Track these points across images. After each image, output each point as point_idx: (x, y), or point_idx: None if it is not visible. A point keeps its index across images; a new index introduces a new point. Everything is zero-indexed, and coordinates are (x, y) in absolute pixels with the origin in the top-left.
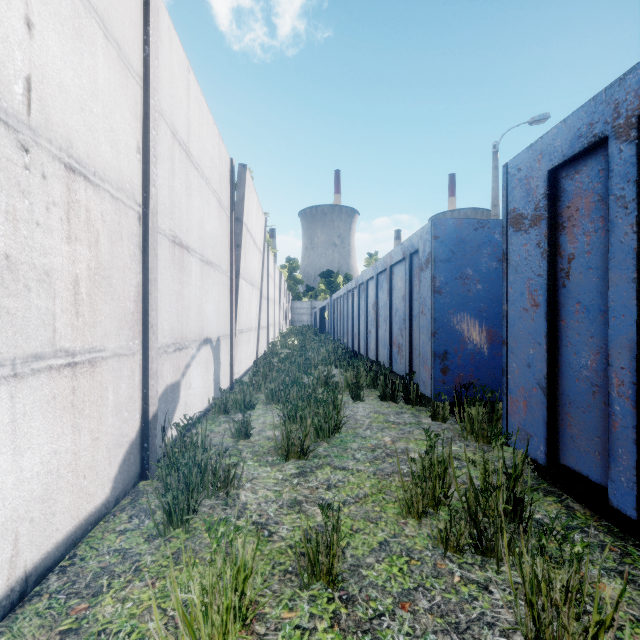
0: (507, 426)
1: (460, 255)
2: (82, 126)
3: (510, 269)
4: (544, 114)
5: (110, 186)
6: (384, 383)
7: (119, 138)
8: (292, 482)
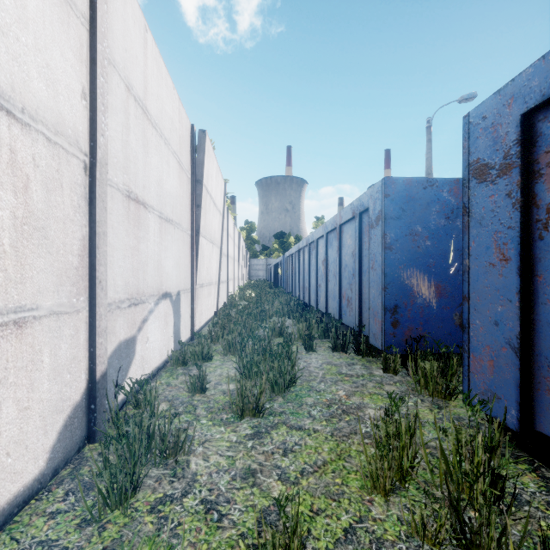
0: (469, 385)
1: (410, 212)
2: (4, 53)
3: (473, 222)
4: (472, 93)
5: (45, 128)
6: (335, 335)
7: (58, 78)
8: (246, 445)
